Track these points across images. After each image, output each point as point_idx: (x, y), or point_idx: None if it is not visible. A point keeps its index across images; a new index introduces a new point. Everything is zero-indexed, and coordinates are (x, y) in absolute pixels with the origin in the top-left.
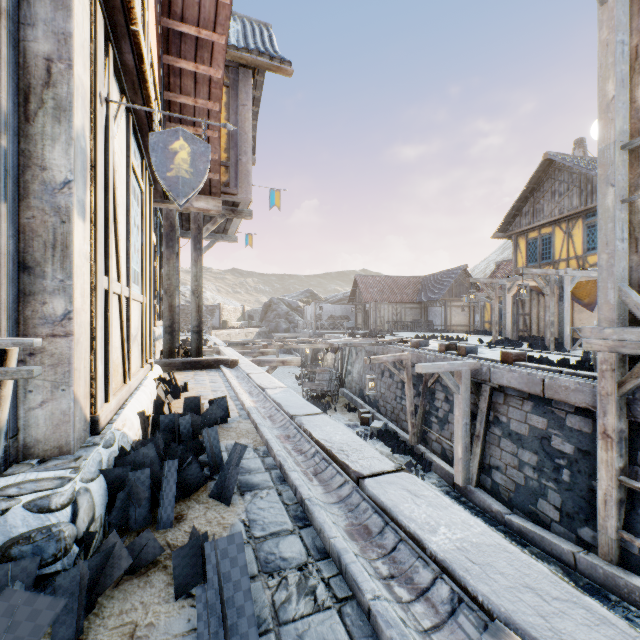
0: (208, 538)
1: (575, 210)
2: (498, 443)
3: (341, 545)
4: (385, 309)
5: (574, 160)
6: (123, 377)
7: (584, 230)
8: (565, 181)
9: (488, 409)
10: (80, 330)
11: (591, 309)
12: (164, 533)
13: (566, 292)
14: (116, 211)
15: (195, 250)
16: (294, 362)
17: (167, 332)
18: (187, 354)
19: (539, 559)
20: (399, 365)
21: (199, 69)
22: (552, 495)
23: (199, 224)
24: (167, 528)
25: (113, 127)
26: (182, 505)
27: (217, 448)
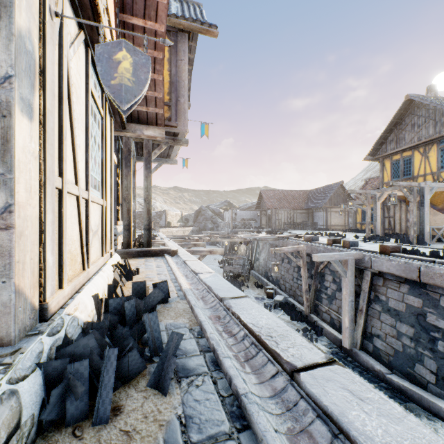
0: None
1: (431, 137)
2: (378, 316)
3: None
4: (282, 214)
5: (430, 99)
6: (82, 265)
7: (438, 152)
8: (423, 116)
9: (369, 289)
10: (24, 223)
11: None
12: (99, 431)
13: (426, 199)
14: (72, 123)
15: (146, 169)
16: (218, 252)
17: (126, 229)
18: (140, 245)
19: (419, 414)
20: (297, 254)
21: (147, 24)
22: (428, 361)
23: (149, 149)
24: (103, 424)
25: (68, 49)
26: (121, 393)
27: (157, 331)
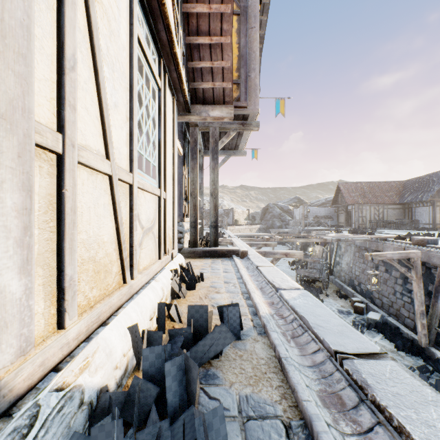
0: None
1: None
2: None
3: None
4: (367, 210)
5: None
6: (122, 276)
7: None
8: None
9: None
10: None
11: None
12: None
13: None
14: (96, 58)
15: (213, 160)
16: (296, 255)
17: (192, 226)
18: (207, 244)
19: None
20: (406, 263)
21: None
22: None
23: (216, 138)
24: None
25: None
26: None
27: None
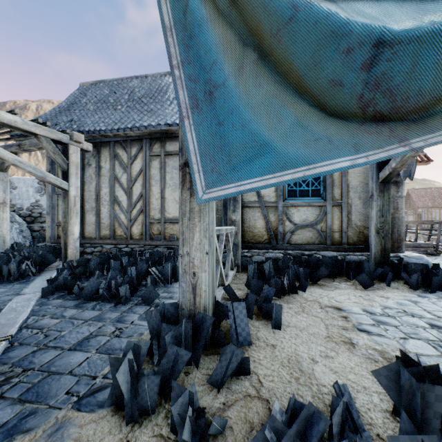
0: None
1: None
2: None
3: (441, 247)
4: (436, 212)
5: None
6: None
7: None
8: None
9: None
10: None
11: None
12: None
13: None
14: None
15: None
16: None
17: None
18: None
19: None
20: None
21: None
22: None
23: None
24: None
25: None
26: None
27: None
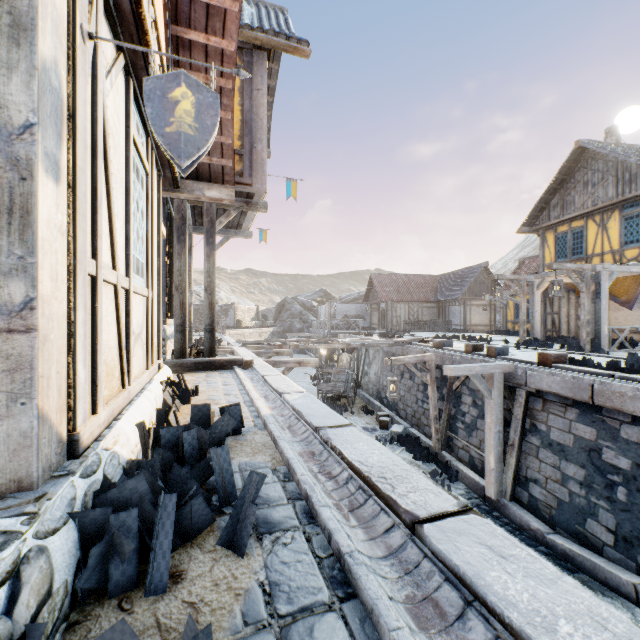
0: (211, 634)
1: (611, 201)
2: (536, 454)
3: None
4: (401, 308)
5: (610, 147)
6: (121, 381)
7: (621, 222)
8: (599, 170)
9: (524, 416)
10: (49, 324)
11: (629, 307)
12: (154, 603)
13: (604, 288)
14: (109, 184)
15: (207, 244)
16: (311, 363)
17: (178, 331)
18: (199, 354)
19: (591, 589)
20: (422, 367)
21: (210, 41)
22: (604, 515)
23: (212, 217)
24: (159, 594)
25: (104, 81)
26: (182, 554)
27: (228, 472)
